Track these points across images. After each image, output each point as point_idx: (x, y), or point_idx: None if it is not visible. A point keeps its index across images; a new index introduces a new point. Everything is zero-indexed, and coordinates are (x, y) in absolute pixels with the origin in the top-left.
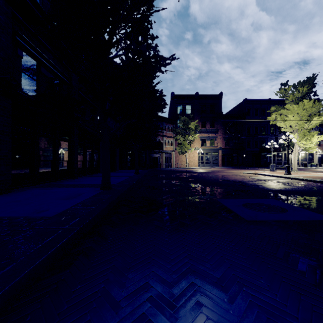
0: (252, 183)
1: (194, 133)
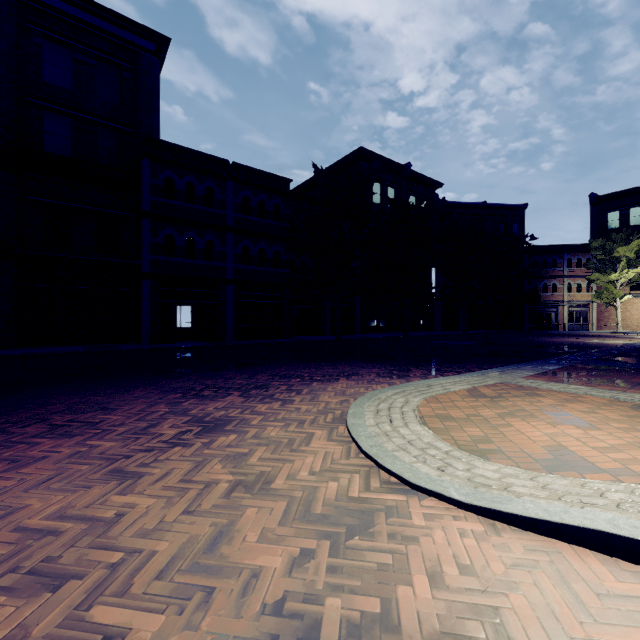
0: (534, 341)
1: (626, 267)
